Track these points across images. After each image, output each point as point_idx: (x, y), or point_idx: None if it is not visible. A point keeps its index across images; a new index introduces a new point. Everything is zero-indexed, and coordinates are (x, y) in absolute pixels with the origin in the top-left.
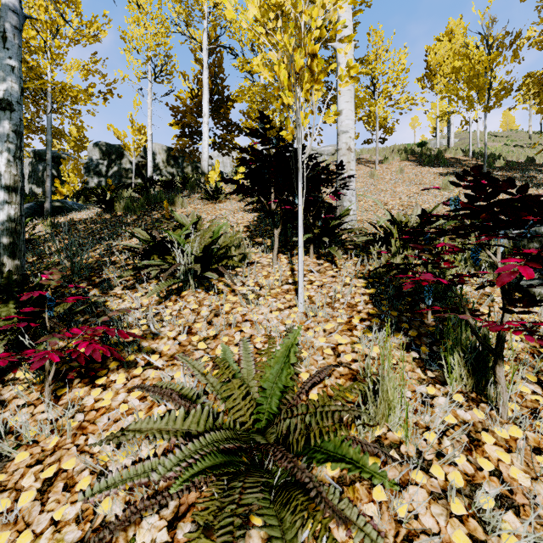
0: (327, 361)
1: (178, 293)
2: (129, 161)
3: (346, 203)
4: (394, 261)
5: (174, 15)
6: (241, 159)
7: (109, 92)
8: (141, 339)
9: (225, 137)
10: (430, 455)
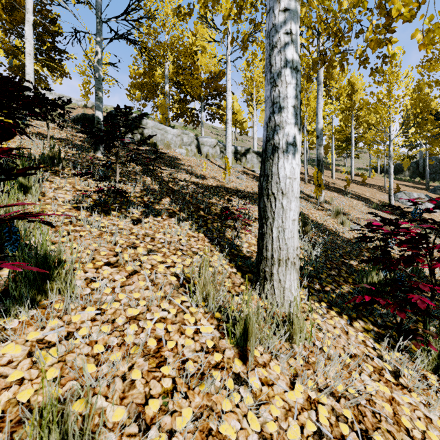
0: None
1: None
2: None
3: None
4: None
5: None
6: None
7: None
8: None
9: None
10: None
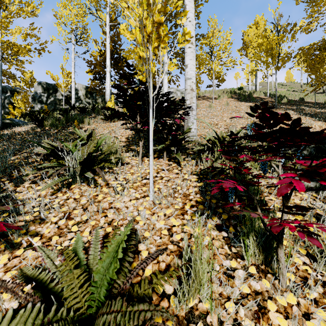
0: (162, 240)
1: (69, 186)
2: (61, 94)
3: (190, 124)
4: (216, 164)
5: (87, 2)
6: (116, 94)
7: (42, 49)
8: (30, 224)
9: (121, 80)
10: (228, 324)
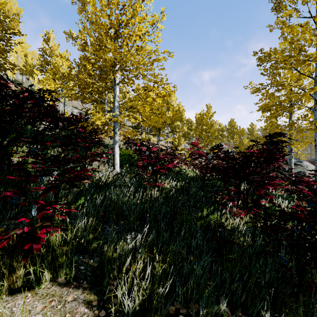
0: None
1: None
2: None
3: None
4: None
5: None
6: None
7: None
8: None
9: None
10: None
